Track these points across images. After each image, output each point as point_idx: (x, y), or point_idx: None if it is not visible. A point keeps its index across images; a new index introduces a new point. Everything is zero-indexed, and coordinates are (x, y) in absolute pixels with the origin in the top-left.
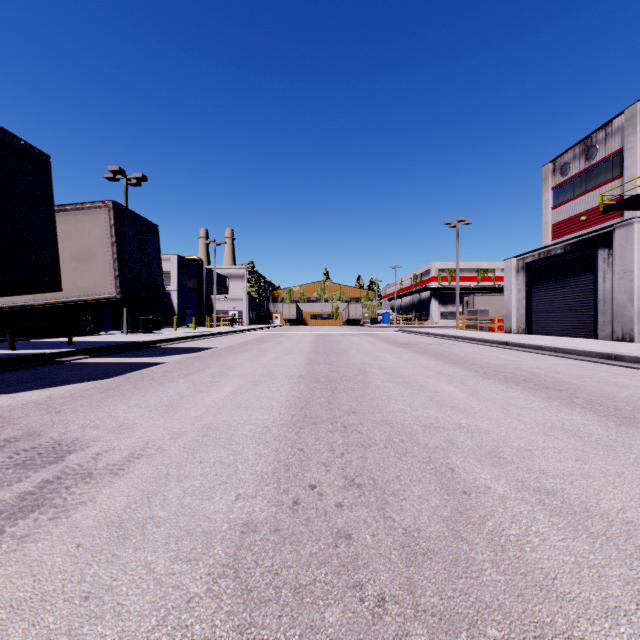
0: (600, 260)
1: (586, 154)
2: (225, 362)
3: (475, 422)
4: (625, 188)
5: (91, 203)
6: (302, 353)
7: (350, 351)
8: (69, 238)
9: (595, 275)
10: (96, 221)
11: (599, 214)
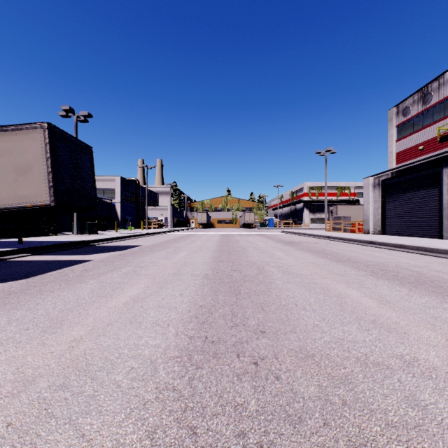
0: (445, 176)
1: (423, 99)
2: (142, 260)
3: (419, 352)
4: None
5: (29, 124)
6: (209, 251)
7: (248, 249)
8: (10, 154)
9: (440, 188)
10: (33, 140)
11: (433, 144)
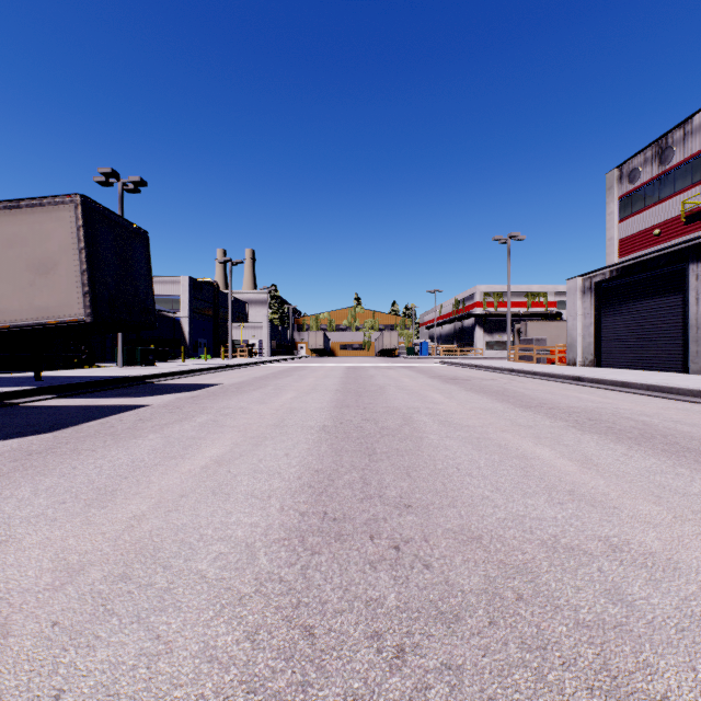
0: (692, 277)
1: (660, 157)
2: (226, 405)
3: (632, 533)
4: None
5: (52, 198)
6: (328, 391)
7: (388, 389)
8: (24, 243)
9: (684, 295)
10: (59, 221)
11: (676, 227)
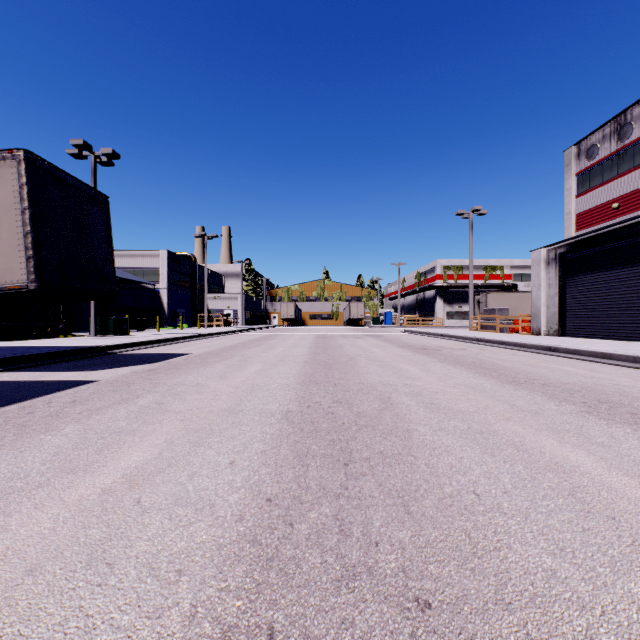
0: None
1: (619, 133)
2: (181, 381)
3: None
4: None
5: None
6: (296, 363)
7: (358, 360)
8: None
9: None
10: None
11: (635, 200)
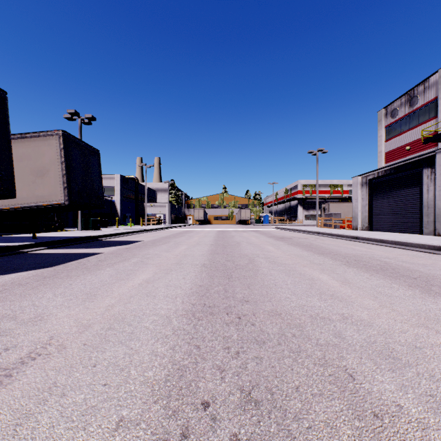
0: (425, 177)
1: (410, 102)
2: (147, 253)
3: (356, 312)
4: (439, 126)
5: (46, 132)
6: (206, 245)
7: (242, 243)
8: (29, 158)
9: (420, 188)
10: (49, 145)
11: (419, 145)
